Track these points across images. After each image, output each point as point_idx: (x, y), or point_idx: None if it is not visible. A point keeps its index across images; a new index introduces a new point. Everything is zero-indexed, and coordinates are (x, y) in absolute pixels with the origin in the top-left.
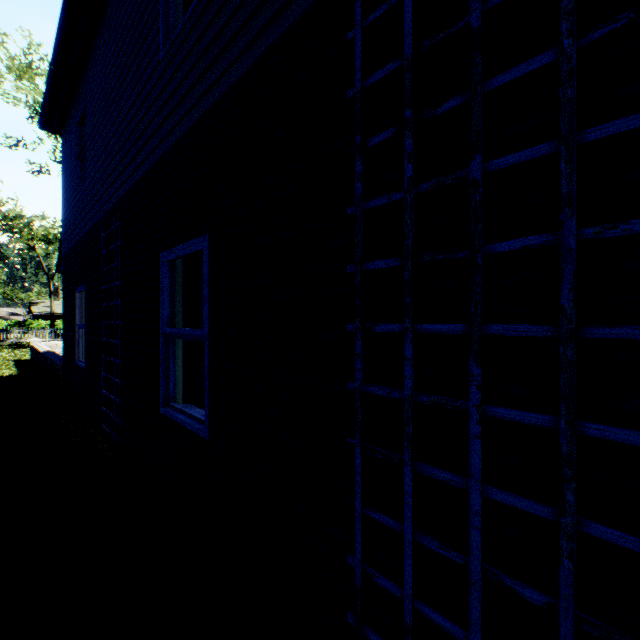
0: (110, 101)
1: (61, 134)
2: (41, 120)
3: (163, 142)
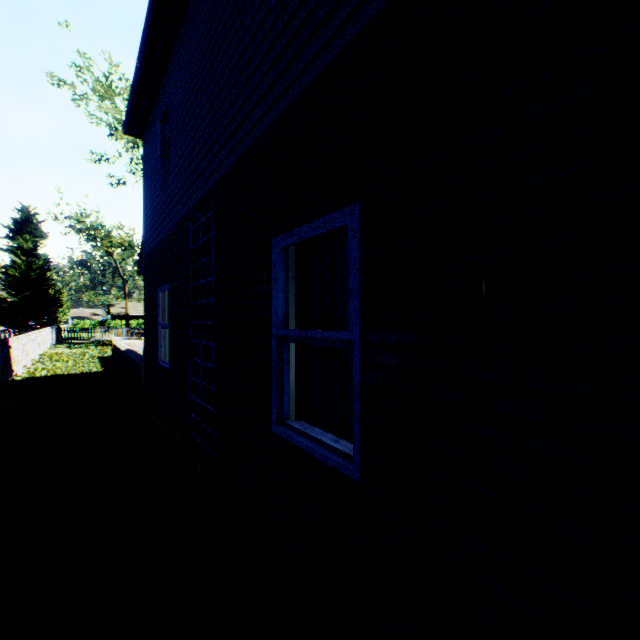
0: (199, 83)
1: (142, 138)
2: (125, 124)
3: (276, 104)
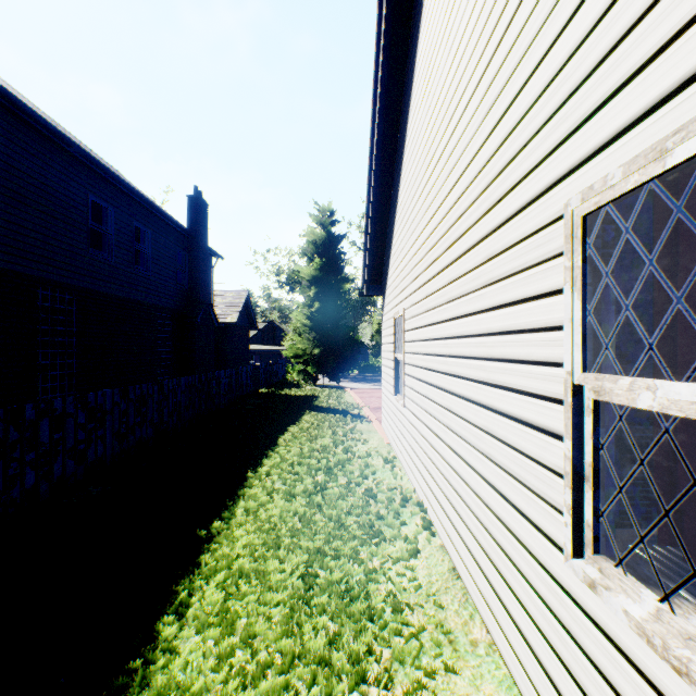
0: None
1: None
2: None
3: None
